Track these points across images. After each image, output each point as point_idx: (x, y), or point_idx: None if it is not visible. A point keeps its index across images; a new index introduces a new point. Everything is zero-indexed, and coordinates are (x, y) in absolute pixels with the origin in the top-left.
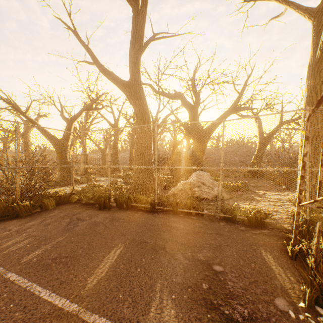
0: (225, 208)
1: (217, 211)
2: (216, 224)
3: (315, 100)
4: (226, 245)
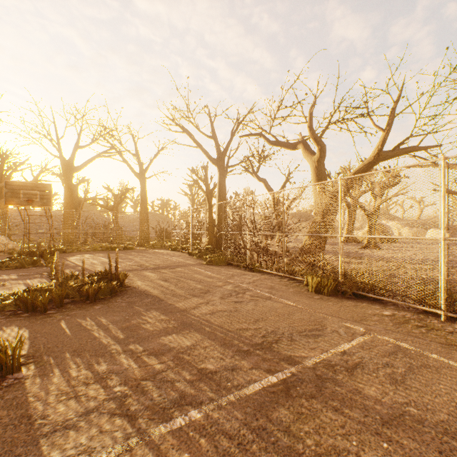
0: (9, 249)
1: (5, 251)
2: (2, 256)
3: (67, 201)
4: (3, 257)
